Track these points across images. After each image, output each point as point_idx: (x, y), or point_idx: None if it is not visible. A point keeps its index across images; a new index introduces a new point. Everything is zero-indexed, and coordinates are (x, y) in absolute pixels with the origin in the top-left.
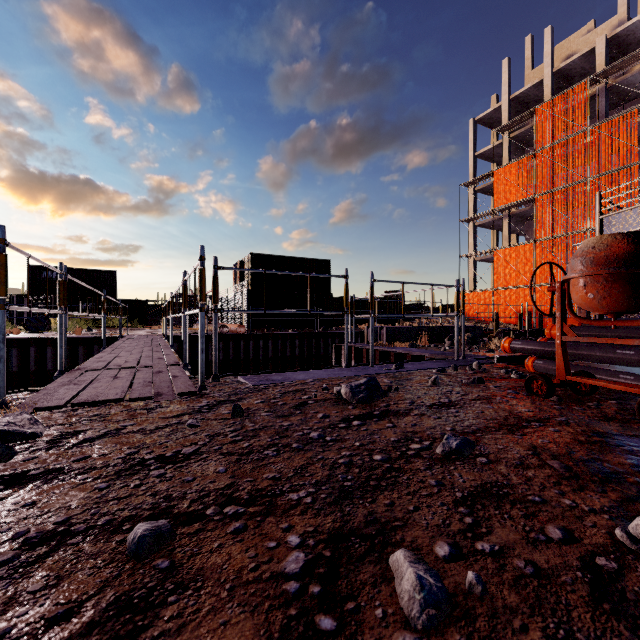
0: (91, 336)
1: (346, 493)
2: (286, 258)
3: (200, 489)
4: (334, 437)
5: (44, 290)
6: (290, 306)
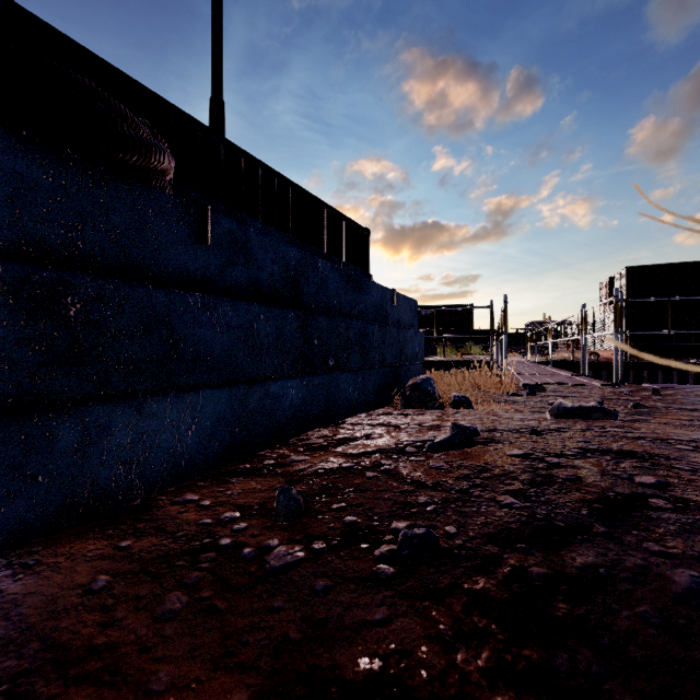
0: (469, 360)
1: None
2: (684, 265)
3: (650, 405)
4: None
5: (421, 325)
6: (692, 328)
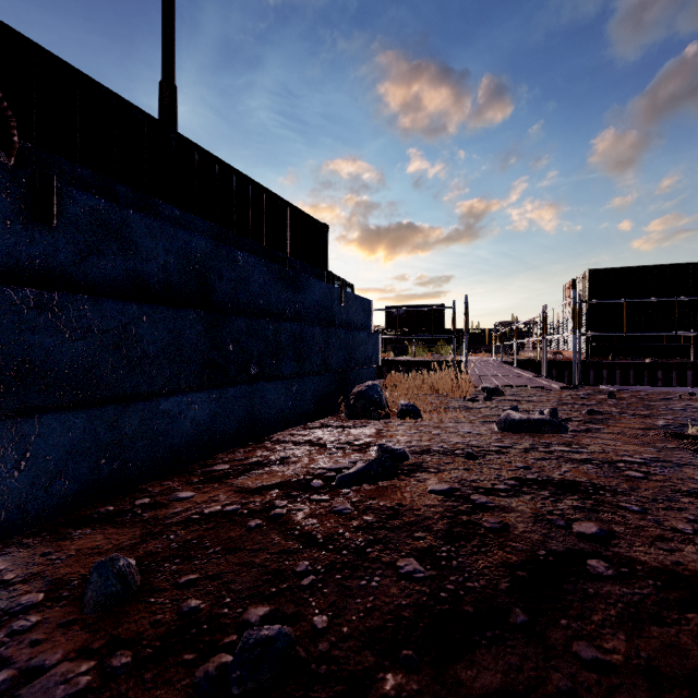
0: (438, 360)
1: (695, 420)
2: (640, 268)
3: (605, 410)
4: (693, 410)
5: (394, 324)
6: (647, 329)
